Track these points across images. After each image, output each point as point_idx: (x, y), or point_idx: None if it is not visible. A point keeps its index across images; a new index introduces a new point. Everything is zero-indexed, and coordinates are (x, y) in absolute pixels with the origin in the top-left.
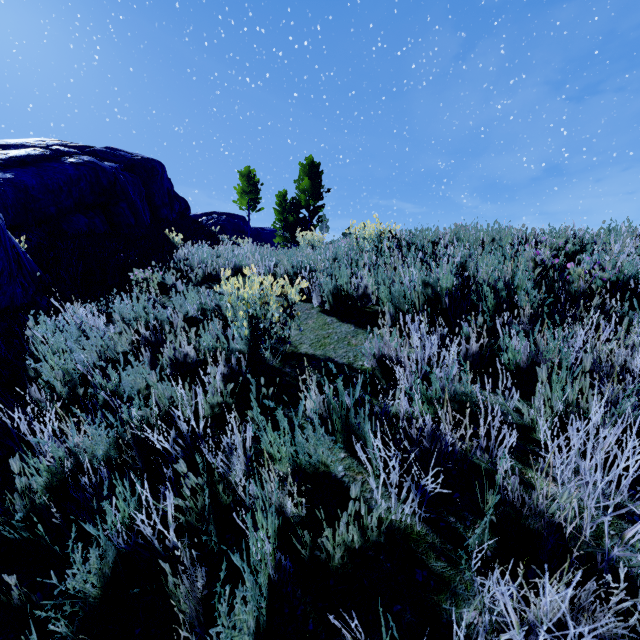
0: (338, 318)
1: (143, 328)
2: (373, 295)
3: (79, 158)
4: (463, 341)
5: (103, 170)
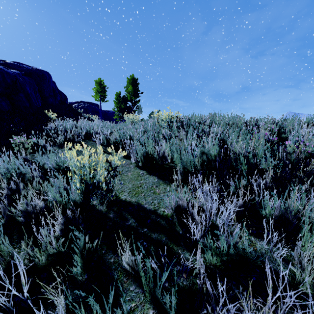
0: (147, 171)
1: (6, 183)
2: (168, 156)
3: None
4: (235, 199)
5: (7, 73)
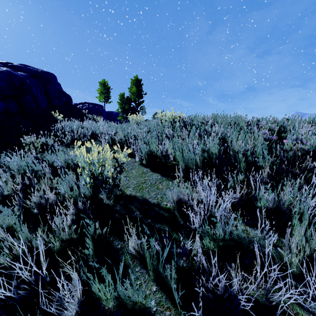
0: (151, 169)
1: (20, 179)
2: (171, 155)
3: (0, 68)
4: (232, 192)
5: (15, 76)
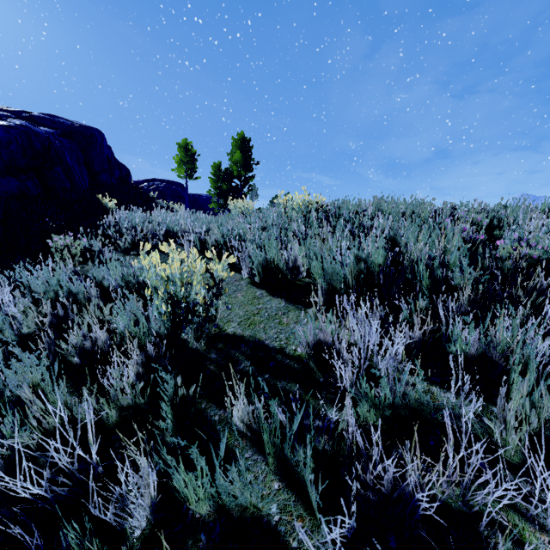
0: (268, 291)
1: (49, 306)
2: (303, 267)
3: (10, 121)
4: (407, 328)
5: (36, 134)
